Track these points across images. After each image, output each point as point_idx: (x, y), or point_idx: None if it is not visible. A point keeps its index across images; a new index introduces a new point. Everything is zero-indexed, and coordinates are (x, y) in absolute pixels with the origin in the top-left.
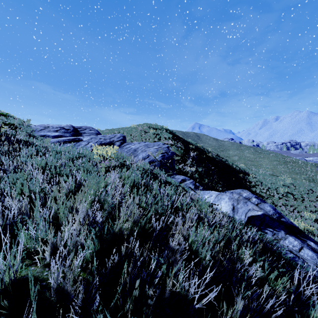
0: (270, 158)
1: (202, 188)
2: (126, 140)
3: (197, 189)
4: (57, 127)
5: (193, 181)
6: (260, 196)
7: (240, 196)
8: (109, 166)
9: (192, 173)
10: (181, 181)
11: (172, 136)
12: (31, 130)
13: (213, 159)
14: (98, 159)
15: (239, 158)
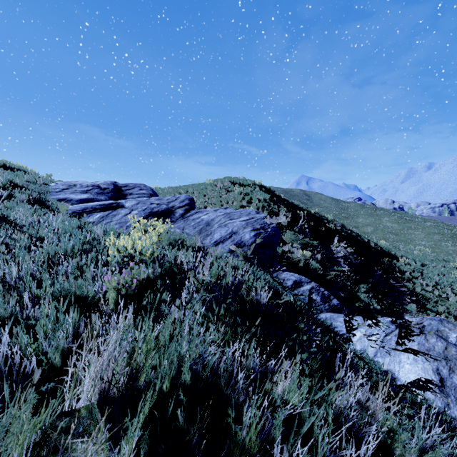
0: (427, 230)
1: (336, 301)
2: (197, 204)
3: (325, 303)
4: (88, 186)
5: (316, 285)
6: (423, 297)
7: (448, 343)
8: (127, 285)
9: (306, 259)
10: (293, 285)
11: (270, 197)
12: (44, 191)
13: (338, 234)
14: (113, 259)
15: (375, 230)
